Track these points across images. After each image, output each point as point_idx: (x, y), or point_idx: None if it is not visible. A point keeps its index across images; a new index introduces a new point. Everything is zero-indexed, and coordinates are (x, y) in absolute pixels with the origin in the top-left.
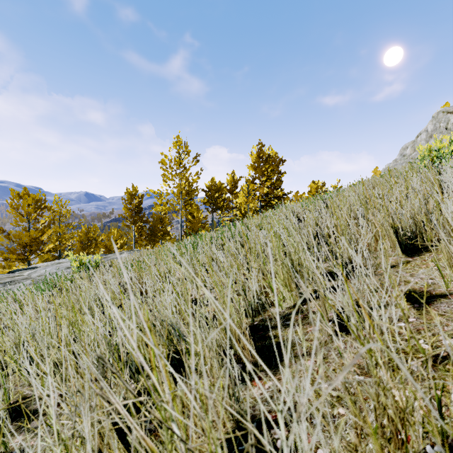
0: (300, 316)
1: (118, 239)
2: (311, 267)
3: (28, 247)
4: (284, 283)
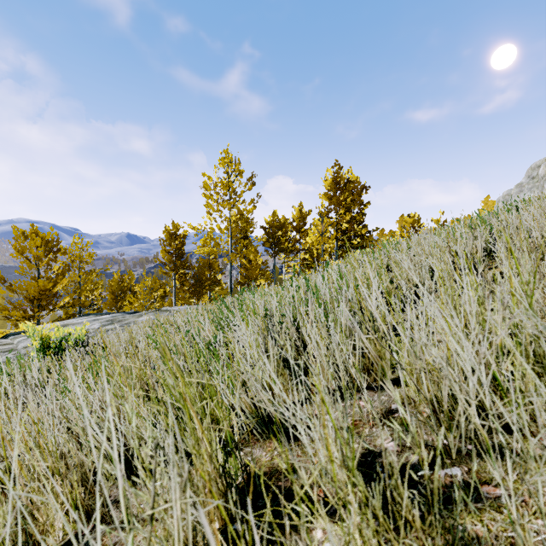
0: None
1: (157, 289)
2: None
3: (35, 301)
4: None
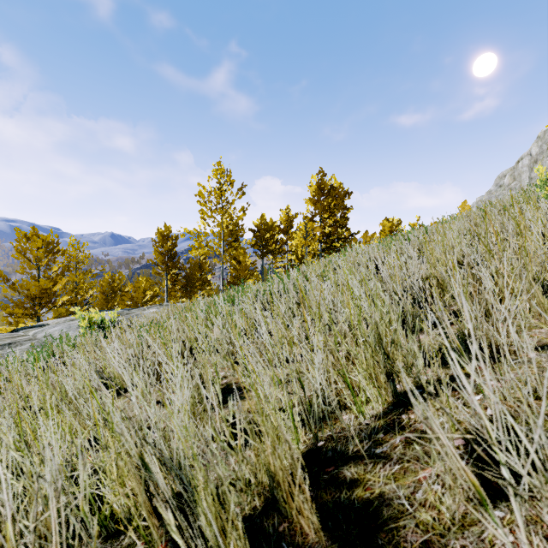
0: (399, 439)
1: (148, 290)
2: (406, 344)
3: (37, 299)
4: (367, 374)
